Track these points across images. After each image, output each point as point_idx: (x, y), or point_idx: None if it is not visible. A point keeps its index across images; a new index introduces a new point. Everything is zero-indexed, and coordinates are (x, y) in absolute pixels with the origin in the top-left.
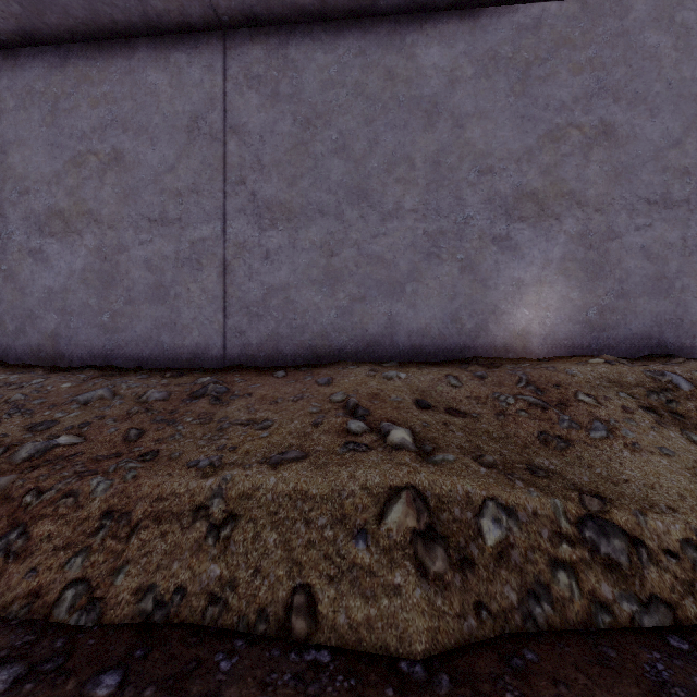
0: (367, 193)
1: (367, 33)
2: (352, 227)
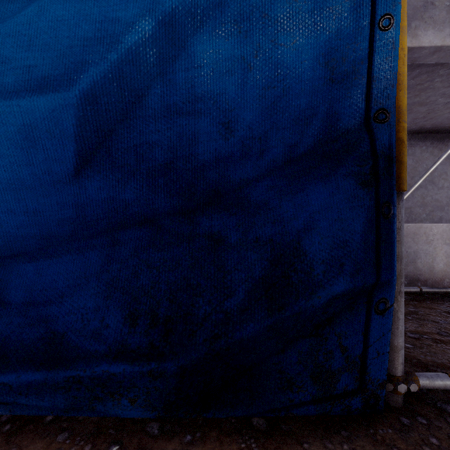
0: (434, 182)
1: (434, 138)
2: (429, 191)
